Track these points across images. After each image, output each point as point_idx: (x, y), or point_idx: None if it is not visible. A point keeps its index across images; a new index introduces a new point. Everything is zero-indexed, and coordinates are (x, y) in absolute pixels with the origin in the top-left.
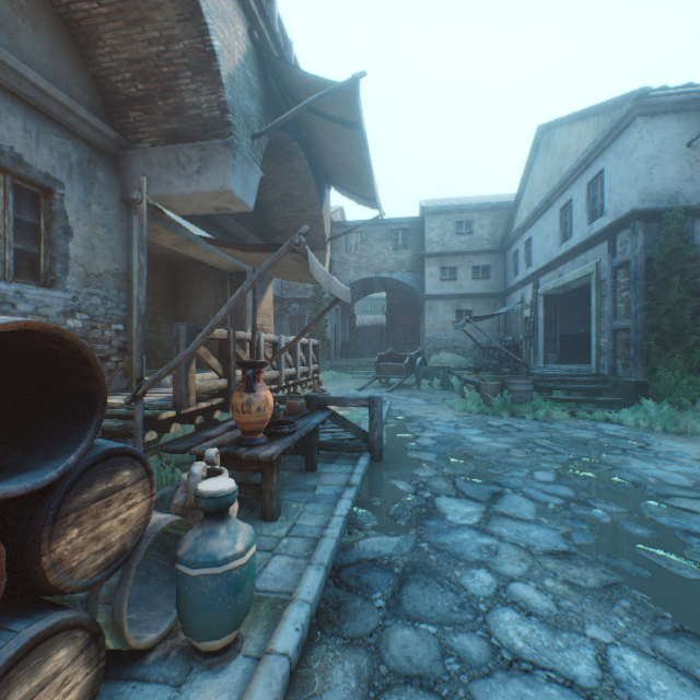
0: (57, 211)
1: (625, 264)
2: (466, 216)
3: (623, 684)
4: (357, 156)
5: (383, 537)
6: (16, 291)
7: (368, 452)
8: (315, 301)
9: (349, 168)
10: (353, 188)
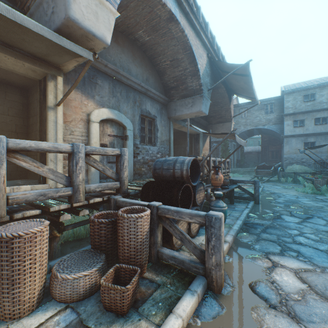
0: (155, 125)
1: None
2: (310, 91)
3: None
4: (247, 85)
5: (260, 220)
6: (149, 148)
7: (253, 200)
8: (224, 142)
9: (243, 89)
10: (245, 95)
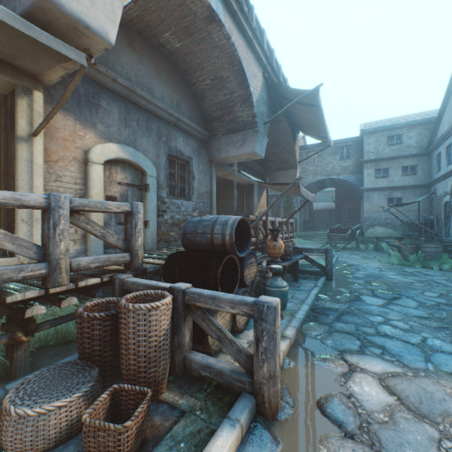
0: (190, 170)
1: None
2: (396, 131)
3: (429, 345)
4: (316, 119)
5: (333, 303)
6: (181, 203)
7: (324, 276)
8: (287, 196)
9: (311, 124)
10: (314, 133)
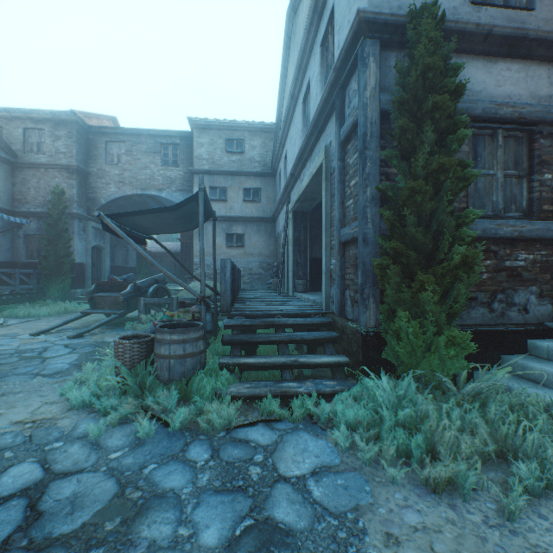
0: None
1: (354, 130)
2: (237, 134)
3: None
4: None
5: None
6: None
7: None
8: (51, 215)
9: None
10: None
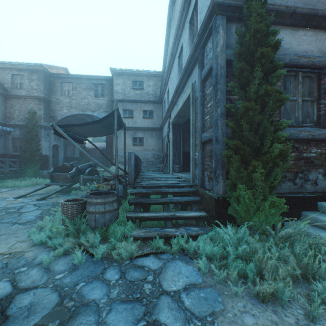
0: None
1: (210, 73)
2: (139, 78)
3: None
4: None
5: None
6: None
7: None
8: (28, 126)
9: None
10: None
